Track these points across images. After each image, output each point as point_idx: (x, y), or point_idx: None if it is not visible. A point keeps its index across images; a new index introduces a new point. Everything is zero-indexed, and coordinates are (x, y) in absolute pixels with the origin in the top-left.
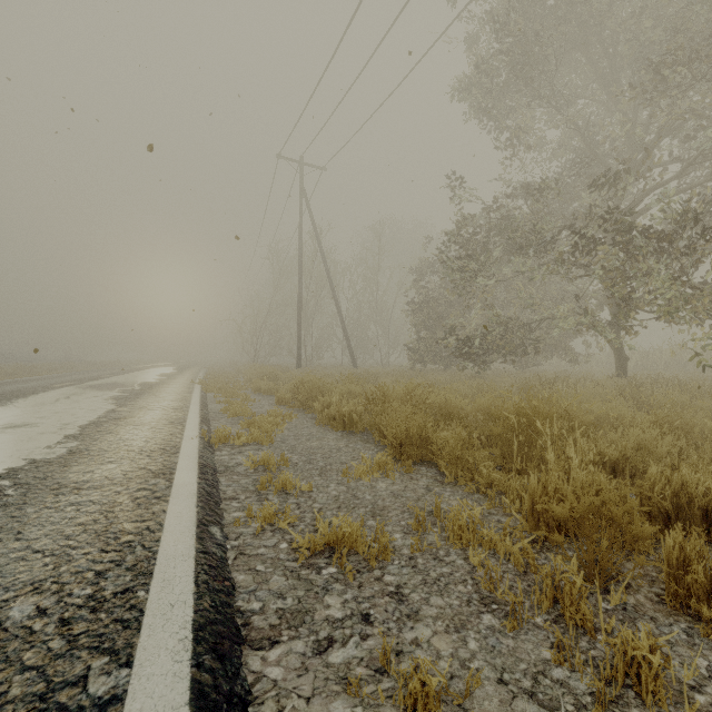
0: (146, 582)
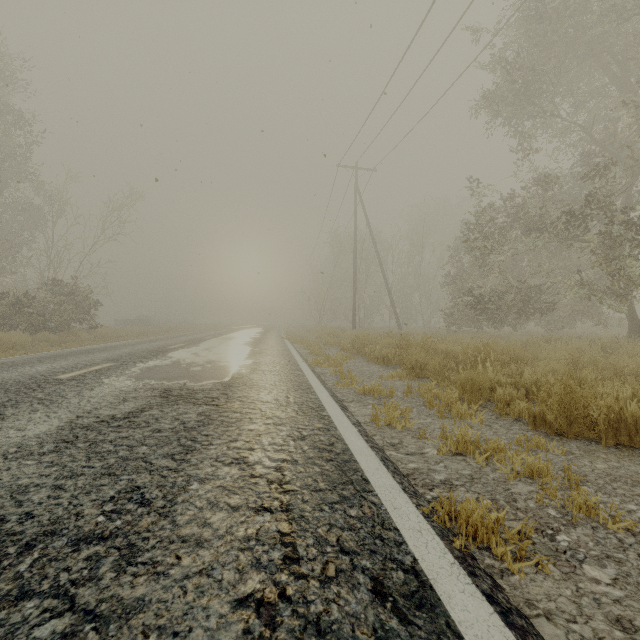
0: (312, 388)
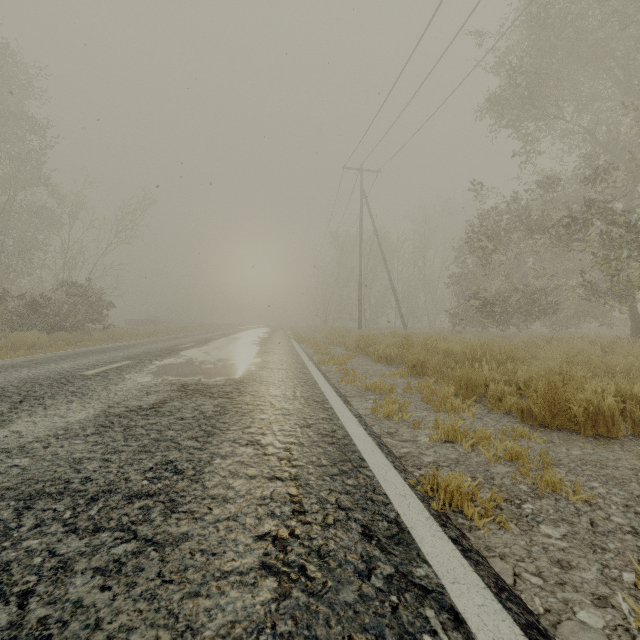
0: (317, 384)
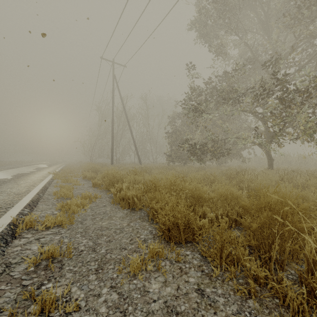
0: None
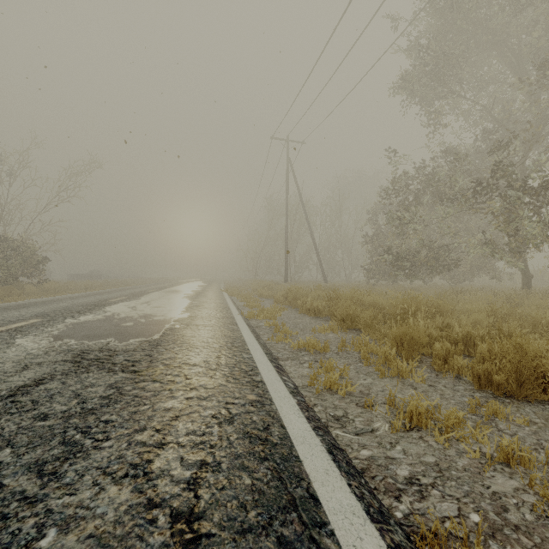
0: (246, 345)
